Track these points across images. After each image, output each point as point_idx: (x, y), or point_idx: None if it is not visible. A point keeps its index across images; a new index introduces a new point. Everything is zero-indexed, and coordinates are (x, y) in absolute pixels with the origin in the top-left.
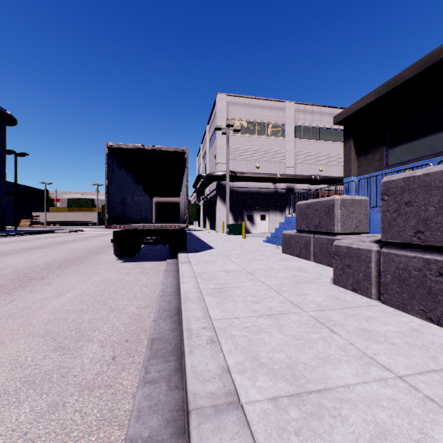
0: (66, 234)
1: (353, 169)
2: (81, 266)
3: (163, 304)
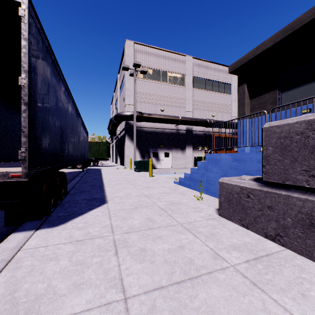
0: None
1: (247, 112)
2: None
3: None
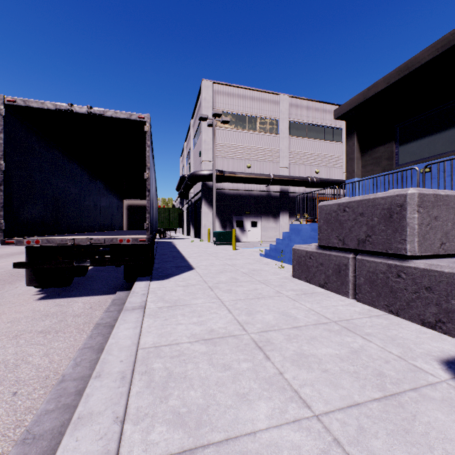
0: None
1: (357, 170)
2: None
3: None
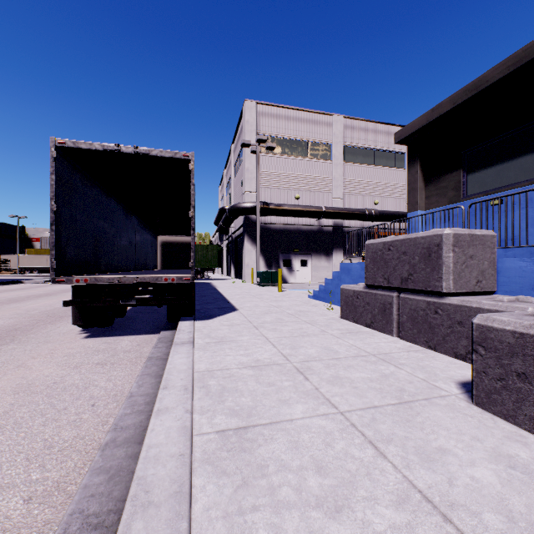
0: (38, 285)
1: (420, 201)
2: (6, 347)
3: (94, 489)
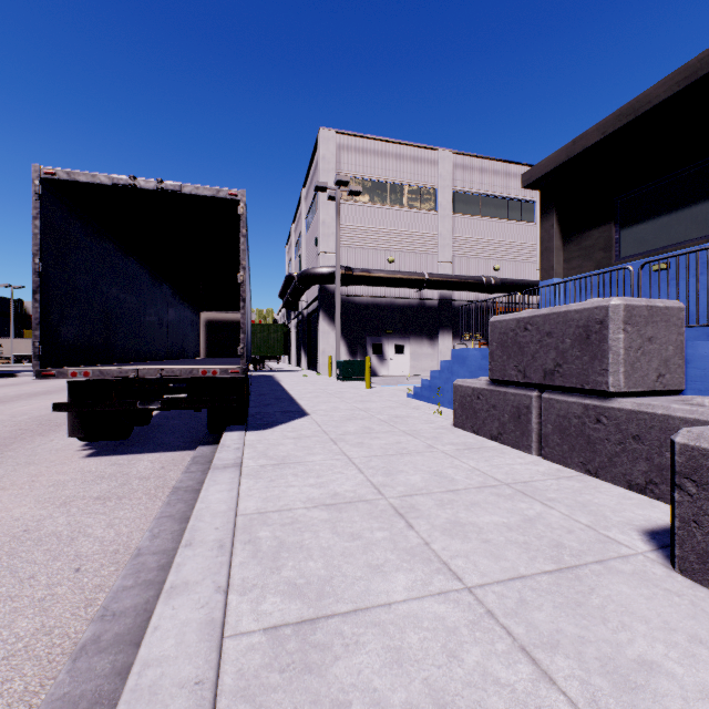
0: None
1: (557, 266)
2: None
3: None
